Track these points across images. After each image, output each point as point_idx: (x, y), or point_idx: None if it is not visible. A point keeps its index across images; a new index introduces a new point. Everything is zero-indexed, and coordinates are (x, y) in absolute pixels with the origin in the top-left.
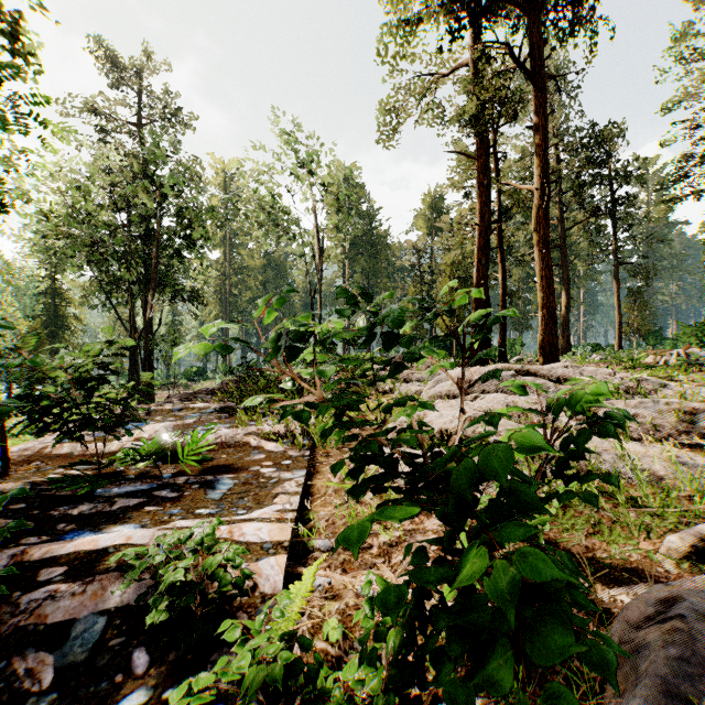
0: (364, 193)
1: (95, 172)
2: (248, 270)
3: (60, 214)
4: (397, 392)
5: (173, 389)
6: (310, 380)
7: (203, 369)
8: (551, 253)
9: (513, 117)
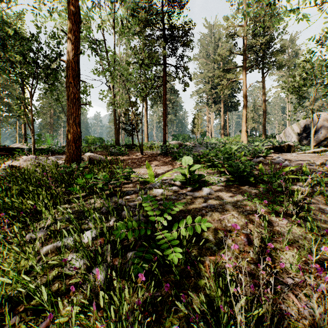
0: None
1: None
2: None
3: None
4: None
5: None
6: None
7: None
8: None
9: None
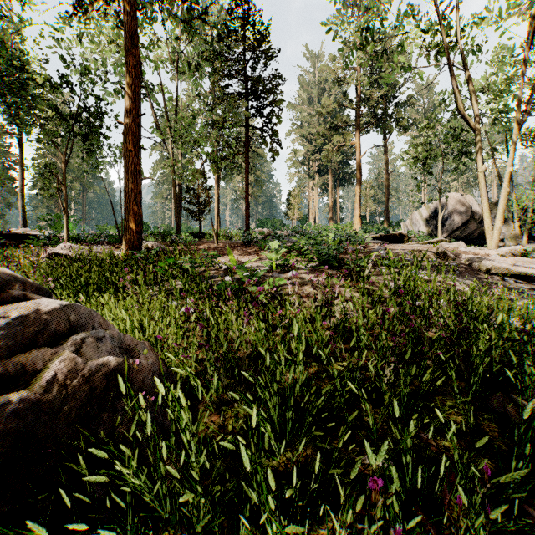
0: None
1: None
2: None
3: None
4: None
5: None
6: None
7: None
8: None
9: None
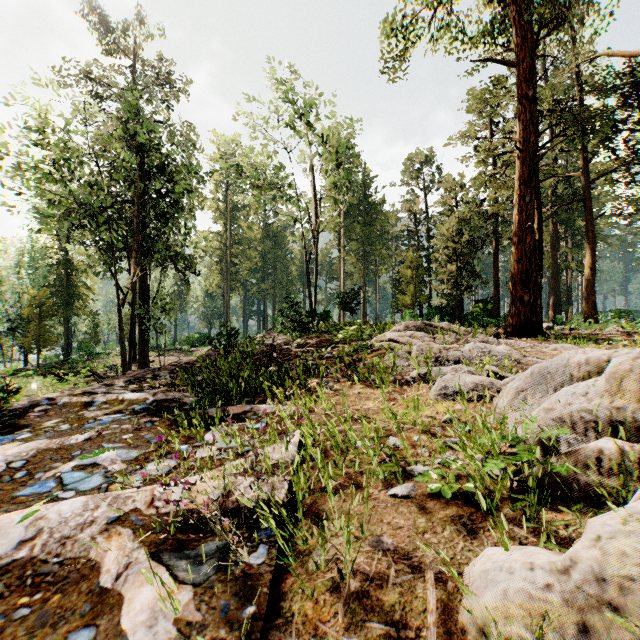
0: (359, 161)
1: (70, 123)
2: (247, 240)
3: (32, 168)
4: (438, 385)
5: (164, 357)
6: (299, 355)
7: (205, 336)
8: (575, 207)
9: (553, 26)
